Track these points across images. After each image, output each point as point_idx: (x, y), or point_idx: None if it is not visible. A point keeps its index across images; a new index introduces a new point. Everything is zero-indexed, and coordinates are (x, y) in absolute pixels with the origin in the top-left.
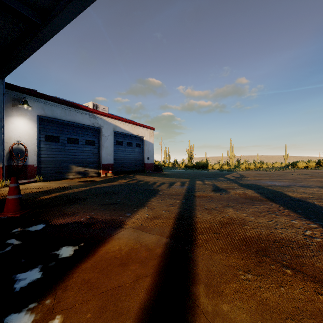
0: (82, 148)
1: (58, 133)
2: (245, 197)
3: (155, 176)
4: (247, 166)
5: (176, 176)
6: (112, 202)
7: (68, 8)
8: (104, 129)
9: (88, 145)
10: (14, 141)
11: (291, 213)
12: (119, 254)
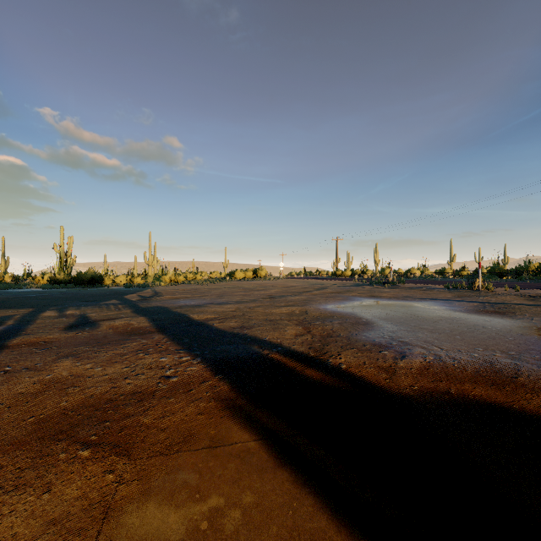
0: None
1: None
2: (122, 332)
3: None
4: (173, 278)
5: (1, 304)
6: None
7: None
8: None
9: None
10: None
11: (172, 345)
12: None
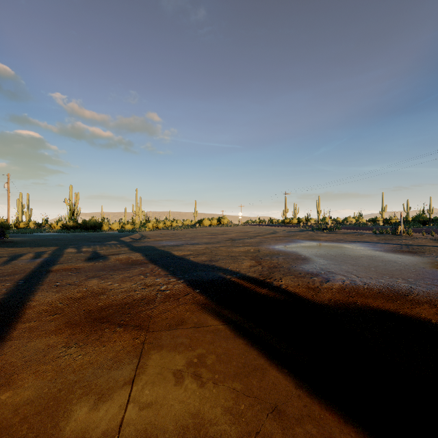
0: None
1: None
2: (126, 263)
3: None
4: (155, 224)
5: (34, 244)
6: None
7: None
8: None
9: None
10: None
11: (162, 272)
12: None
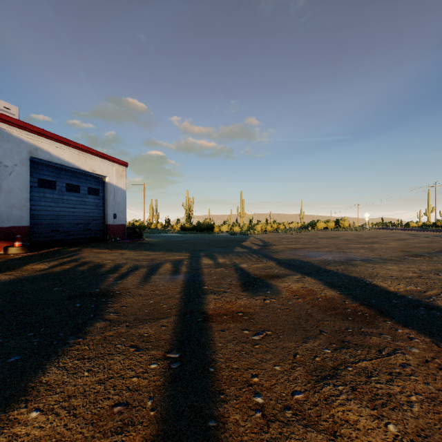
0: None
1: None
2: (320, 305)
3: (125, 250)
4: (263, 227)
5: (165, 247)
6: None
7: None
8: (1, 150)
9: None
10: None
11: None
12: None
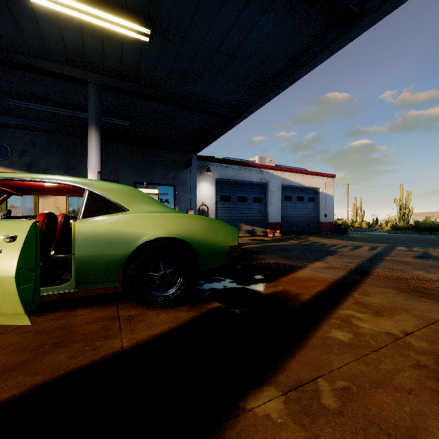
0: (249, 206)
1: (230, 193)
2: None
3: (335, 239)
4: None
5: (368, 240)
6: (289, 256)
7: (257, 104)
8: (271, 184)
9: (255, 203)
10: (200, 203)
11: None
12: (303, 278)
